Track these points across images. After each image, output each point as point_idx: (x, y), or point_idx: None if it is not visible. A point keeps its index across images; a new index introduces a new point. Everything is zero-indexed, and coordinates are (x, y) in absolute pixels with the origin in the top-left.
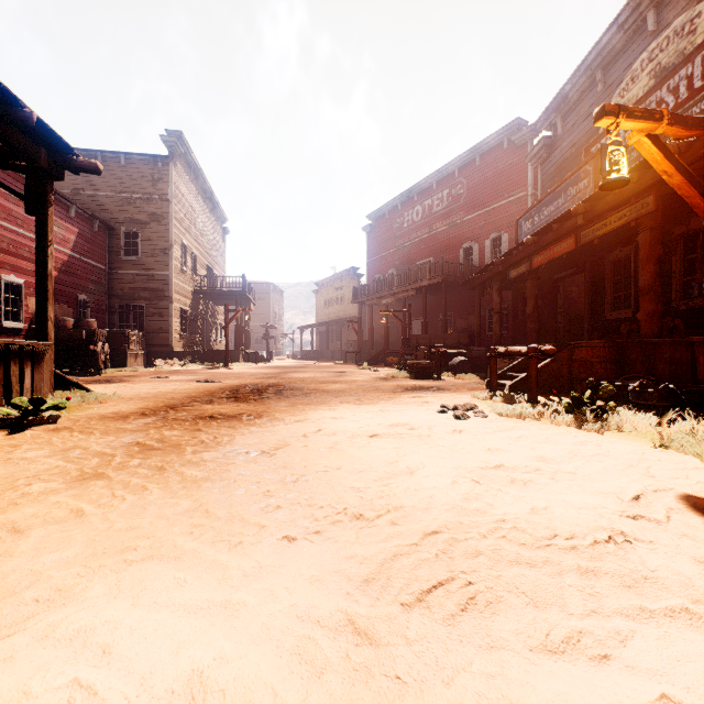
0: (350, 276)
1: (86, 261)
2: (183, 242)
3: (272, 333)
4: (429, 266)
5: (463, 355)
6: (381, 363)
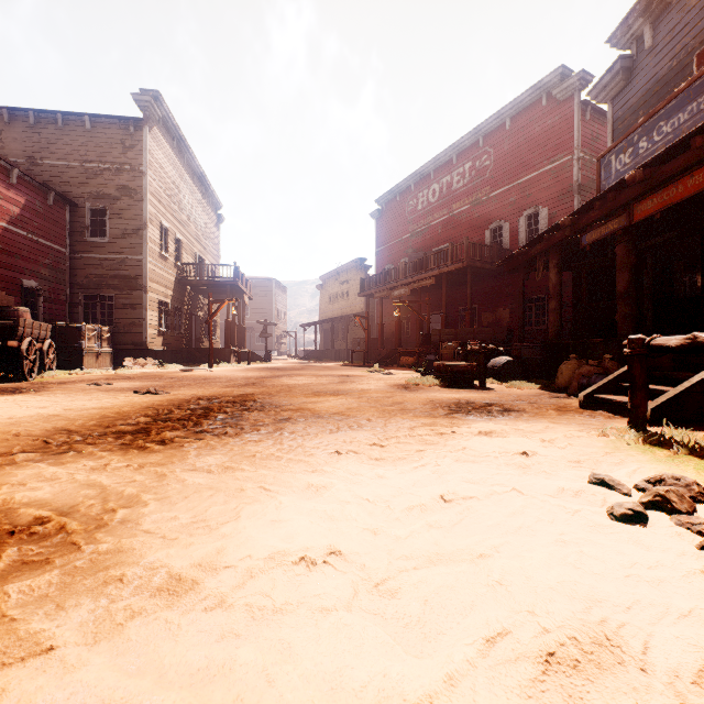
0: (357, 268)
1: (36, 240)
2: (162, 223)
3: (274, 332)
4: (451, 249)
5: (504, 355)
6: (393, 364)
